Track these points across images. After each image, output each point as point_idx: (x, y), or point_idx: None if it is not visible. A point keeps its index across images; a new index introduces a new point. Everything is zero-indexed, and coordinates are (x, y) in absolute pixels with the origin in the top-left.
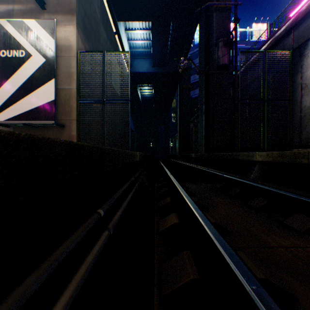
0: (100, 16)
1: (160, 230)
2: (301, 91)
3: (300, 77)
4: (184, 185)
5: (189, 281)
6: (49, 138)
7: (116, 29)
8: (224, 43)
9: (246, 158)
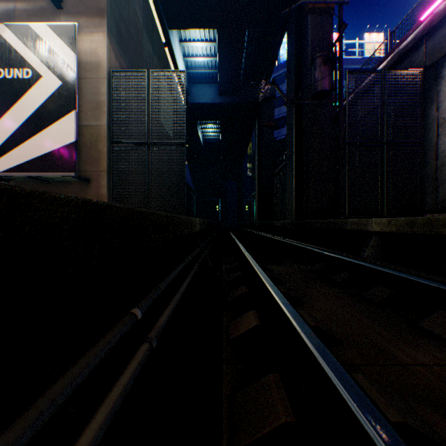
0: (142, 21)
1: (231, 337)
2: (437, 130)
3: (436, 109)
4: (266, 268)
5: (279, 427)
6: (44, 192)
7: (167, 38)
8: (325, 59)
9: (357, 228)
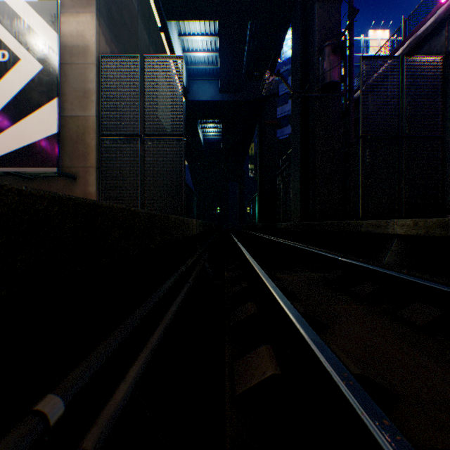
0: (137, 7)
1: (238, 392)
2: None
3: None
4: (274, 276)
5: None
6: None
7: (162, 22)
8: (334, 48)
9: (375, 230)
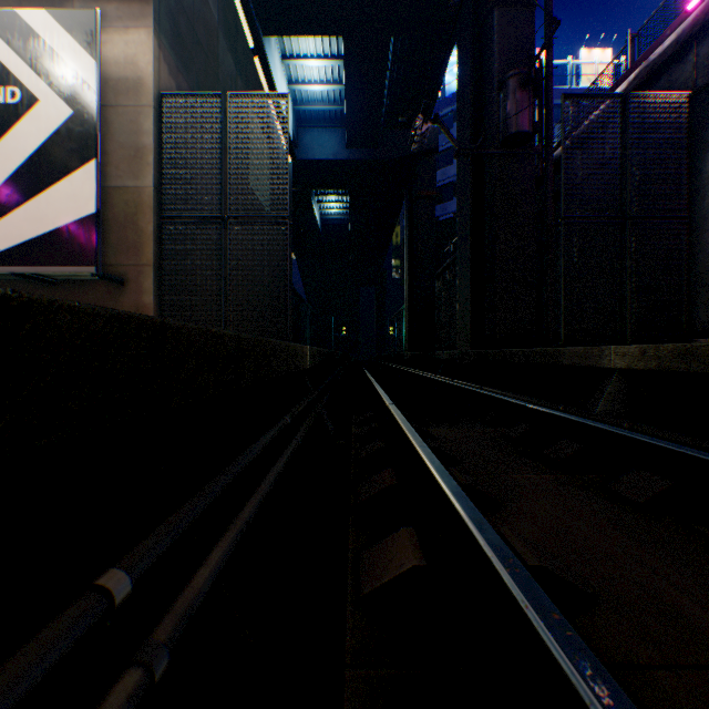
0: (217, 16)
1: (365, 591)
2: None
3: None
4: (427, 432)
5: None
6: None
7: (257, 41)
8: (523, 80)
9: (583, 362)
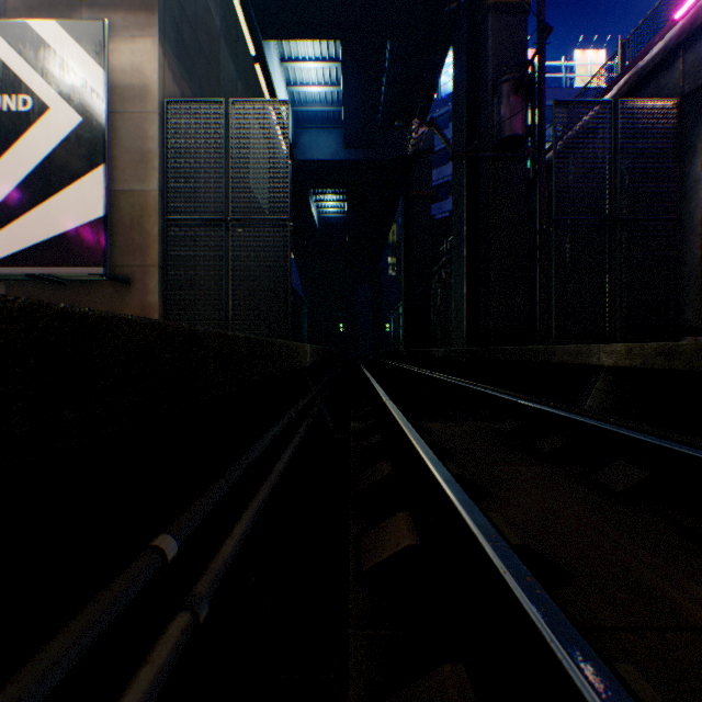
0: (219, 22)
1: (365, 567)
2: None
3: (701, 164)
4: (422, 427)
5: None
6: None
7: (258, 48)
8: (516, 85)
9: (573, 359)
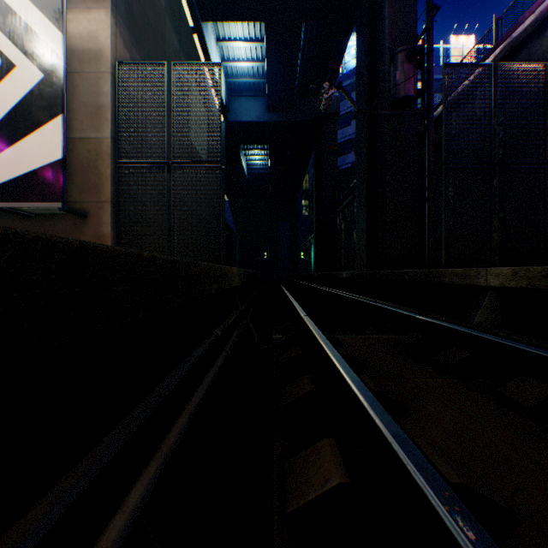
0: (164, 3)
1: (290, 508)
2: None
3: None
4: (336, 340)
5: None
6: None
7: (195, 21)
8: (409, 54)
9: (462, 281)
